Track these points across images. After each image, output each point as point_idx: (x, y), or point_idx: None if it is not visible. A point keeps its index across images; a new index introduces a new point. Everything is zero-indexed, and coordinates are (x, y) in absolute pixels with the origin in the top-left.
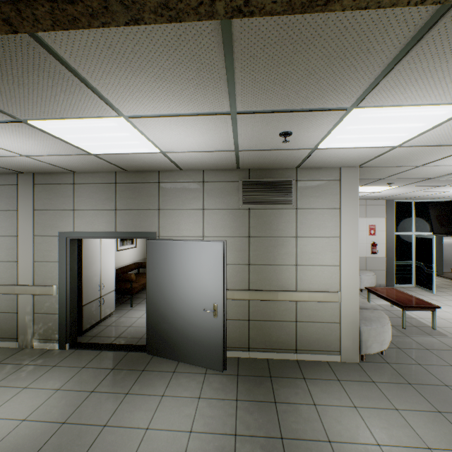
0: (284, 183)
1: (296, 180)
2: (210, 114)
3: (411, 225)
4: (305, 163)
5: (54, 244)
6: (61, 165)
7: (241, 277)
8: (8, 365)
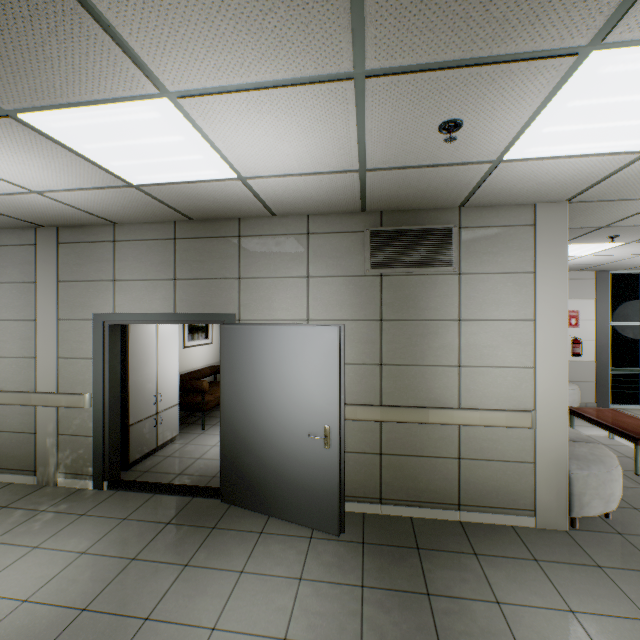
0: (438, 233)
1: (458, 227)
2: (317, 81)
3: (638, 311)
4: (476, 196)
5: (86, 331)
6: (92, 210)
7: (368, 385)
8: (17, 511)
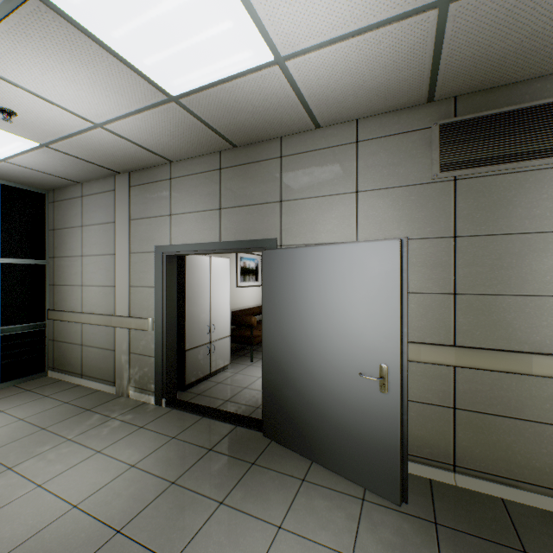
0: (548, 110)
1: None
2: None
3: None
4: None
5: (149, 263)
6: (148, 145)
7: (435, 320)
8: (95, 414)
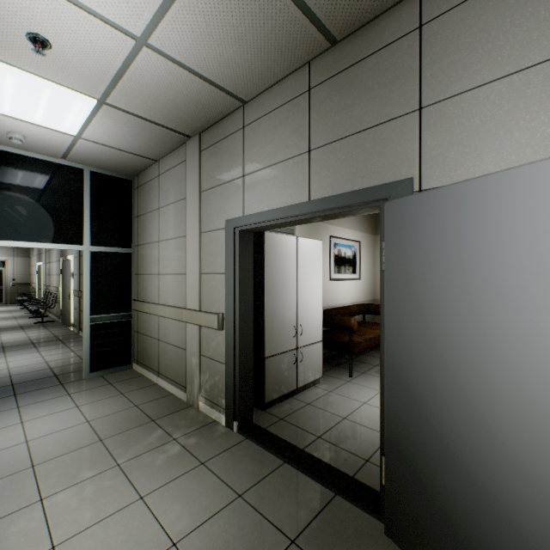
0: None
1: None
2: None
3: None
4: None
5: (220, 243)
6: (210, 72)
7: None
8: (158, 429)
